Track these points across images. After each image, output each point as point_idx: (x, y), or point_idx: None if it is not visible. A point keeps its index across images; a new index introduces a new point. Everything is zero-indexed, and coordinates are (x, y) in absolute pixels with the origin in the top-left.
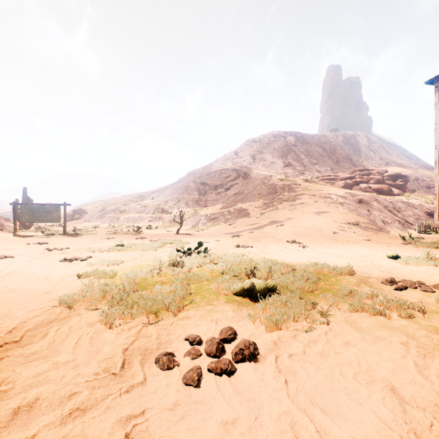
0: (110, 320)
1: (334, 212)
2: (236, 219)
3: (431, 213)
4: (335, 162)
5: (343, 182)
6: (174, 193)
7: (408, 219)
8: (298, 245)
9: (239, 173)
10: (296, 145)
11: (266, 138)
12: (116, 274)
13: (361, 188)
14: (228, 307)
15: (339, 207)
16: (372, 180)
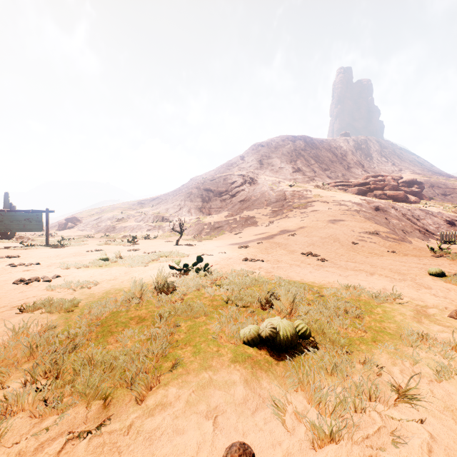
0: (11, 421)
1: (350, 221)
2: (242, 228)
3: (452, 222)
4: (346, 168)
5: (356, 189)
6: (176, 200)
7: (428, 228)
8: (315, 258)
9: (245, 179)
10: (306, 149)
11: (274, 143)
12: (78, 304)
13: (375, 195)
14: (236, 374)
15: (355, 215)
16: (387, 187)
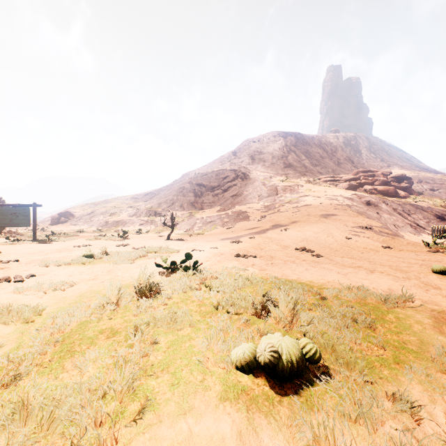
0: None
1: (343, 215)
2: (234, 222)
3: (442, 216)
4: (336, 164)
5: (347, 184)
6: (168, 195)
7: (419, 223)
8: (310, 253)
9: (237, 174)
10: (297, 145)
11: (265, 138)
12: (42, 311)
13: (365, 190)
14: (227, 421)
15: (347, 209)
16: (377, 182)
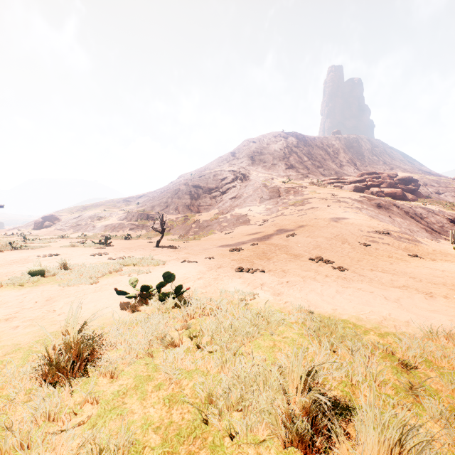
0: None
1: (354, 219)
2: (234, 226)
3: (454, 220)
4: (339, 166)
5: (353, 186)
6: (162, 197)
7: (433, 227)
8: (329, 265)
9: (236, 175)
10: (298, 146)
11: (266, 139)
12: None
13: (372, 193)
14: None
15: (358, 212)
16: (383, 184)
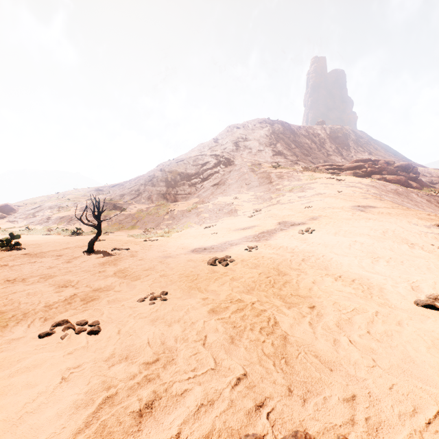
0: None
1: (386, 207)
2: (216, 218)
3: None
4: (326, 156)
5: (352, 172)
6: (134, 185)
7: None
8: None
9: (219, 159)
10: (285, 133)
11: (251, 125)
12: None
13: None
14: None
15: (382, 199)
16: (384, 170)
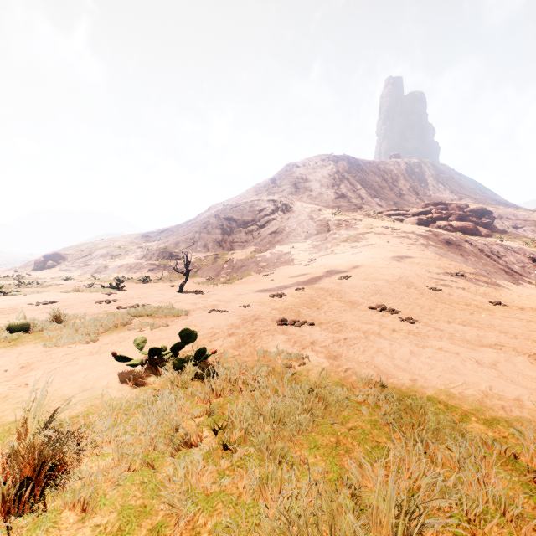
0: None
1: (420, 258)
2: (274, 267)
3: None
4: (398, 196)
5: (416, 218)
6: (188, 232)
7: (513, 268)
8: (395, 316)
9: (277, 205)
10: (350, 171)
11: (312, 163)
12: None
13: (439, 227)
14: None
15: (424, 250)
16: (452, 216)
